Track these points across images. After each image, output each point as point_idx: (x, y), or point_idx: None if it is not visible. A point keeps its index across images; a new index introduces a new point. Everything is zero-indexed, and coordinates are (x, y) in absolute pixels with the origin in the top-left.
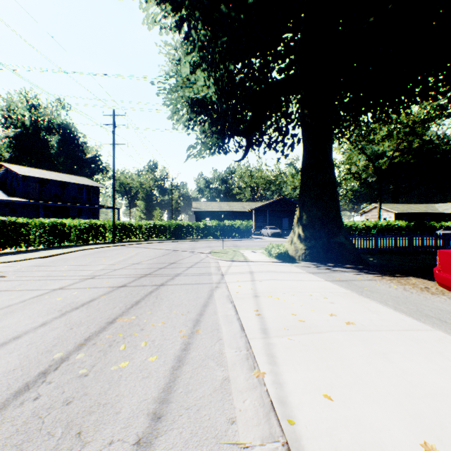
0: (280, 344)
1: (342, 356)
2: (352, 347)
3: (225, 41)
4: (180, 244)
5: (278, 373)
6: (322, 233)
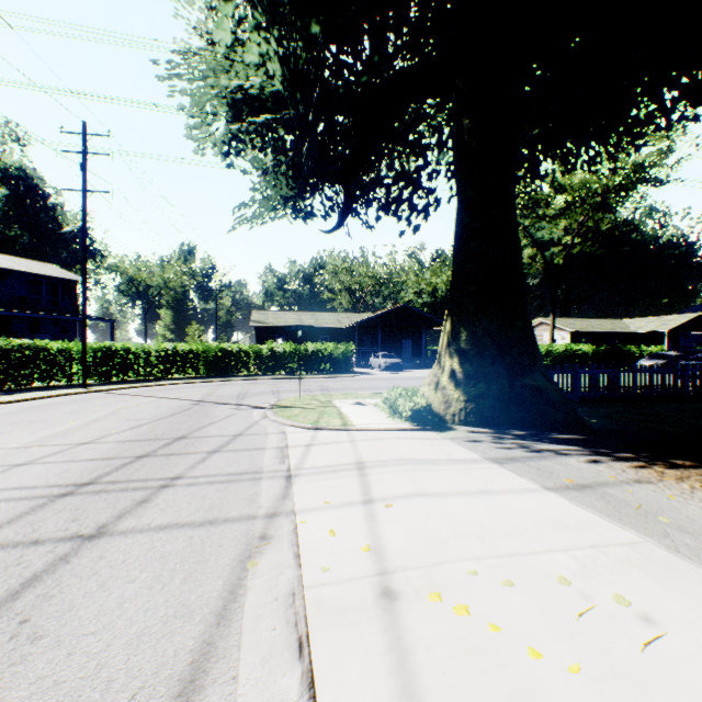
0: None
1: None
2: None
3: None
4: (219, 387)
5: None
6: (499, 368)
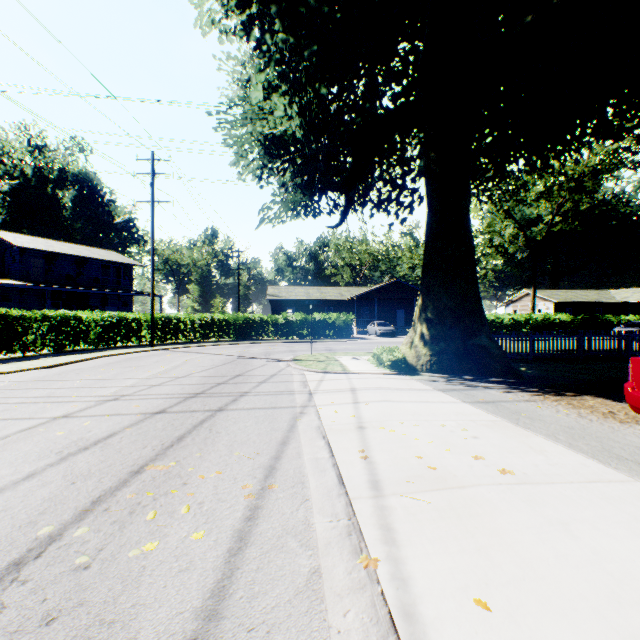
0: (401, 507)
1: (500, 529)
2: (513, 513)
3: (314, 51)
4: (249, 348)
5: (400, 559)
6: (455, 332)
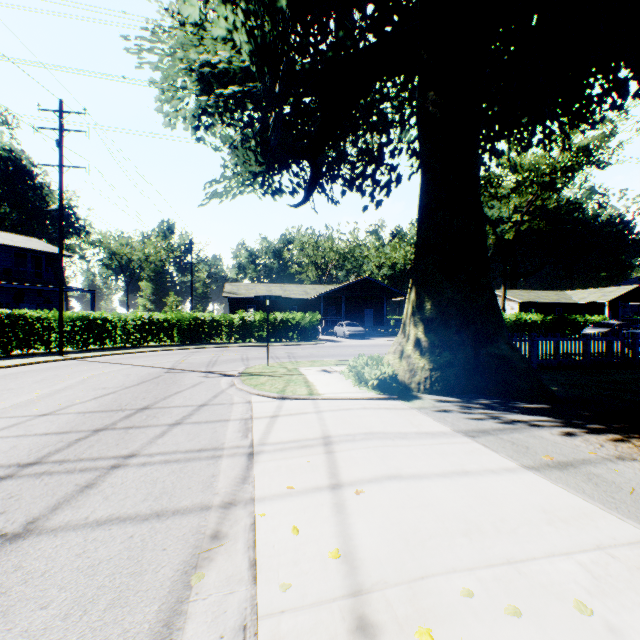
0: None
1: None
2: None
3: None
4: (191, 355)
5: None
6: (464, 337)
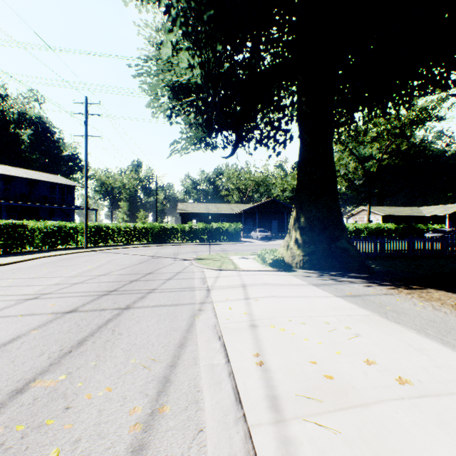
0: (307, 440)
1: None
2: (435, 447)
3: (212, 14)
4: (162, 249)
5: None
6: (322, 237)
